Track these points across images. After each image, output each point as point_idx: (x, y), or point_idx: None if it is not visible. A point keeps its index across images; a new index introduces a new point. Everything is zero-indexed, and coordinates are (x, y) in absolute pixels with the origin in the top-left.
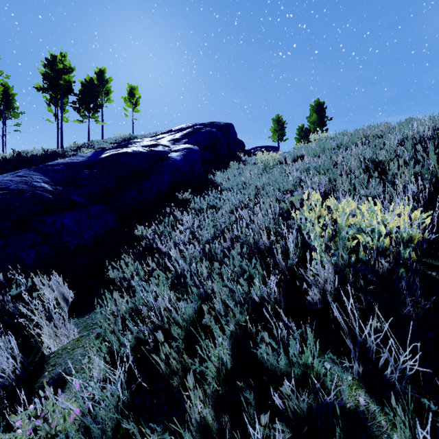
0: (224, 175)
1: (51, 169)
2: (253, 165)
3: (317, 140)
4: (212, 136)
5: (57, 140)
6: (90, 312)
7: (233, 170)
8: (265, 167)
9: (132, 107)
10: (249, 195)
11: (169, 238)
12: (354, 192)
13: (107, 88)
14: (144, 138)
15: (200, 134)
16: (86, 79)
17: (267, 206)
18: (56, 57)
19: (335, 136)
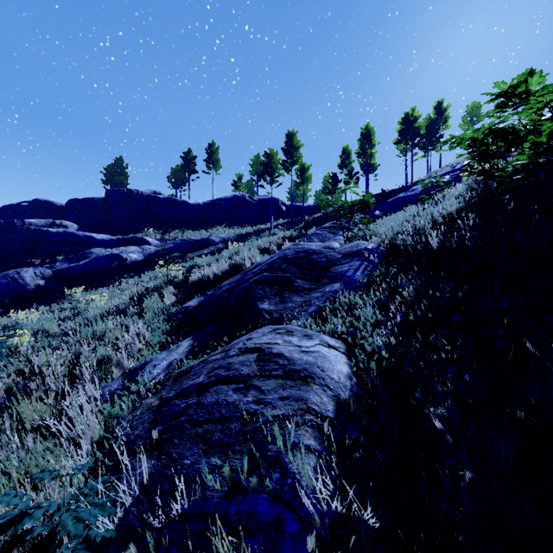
0: None
1: (440, 176)
2: None
3: None
4: None
5: (406, 177)
6: None
7: None
8: None
9: (473, 124)
10: None
11: None
12: None
13: (444, 116)
14: None
15: None
16: (426, 118)
17: None
18: (408, 113)
19: None
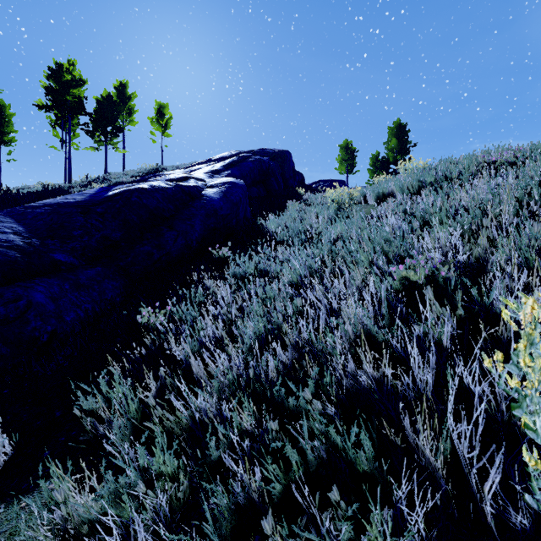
0: (280, 221)
1: (30, 212)
2: (320, 206)
3: (409, 171)
4: (263, 166)
5: (65, 172)
6: (32, 490)
7: (292, 213)
8: (339, 209)
9: (161, 130)
10: (320, 255)
11: (193, 328)
12: (534, 265)
13: (129, 106)
14: (175, 170)
15: (247, 163)
16: (102, 95)
17: (357, 281)
18: (62, 65)
19: (437, 165)
